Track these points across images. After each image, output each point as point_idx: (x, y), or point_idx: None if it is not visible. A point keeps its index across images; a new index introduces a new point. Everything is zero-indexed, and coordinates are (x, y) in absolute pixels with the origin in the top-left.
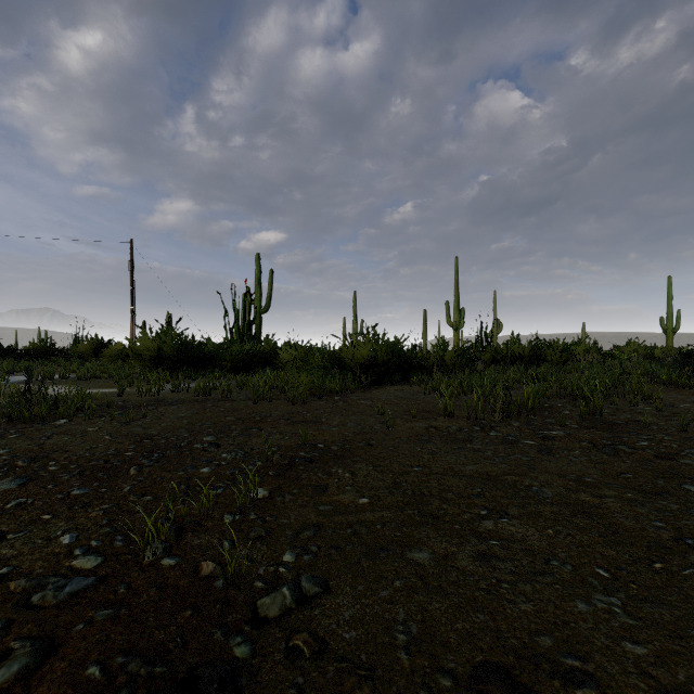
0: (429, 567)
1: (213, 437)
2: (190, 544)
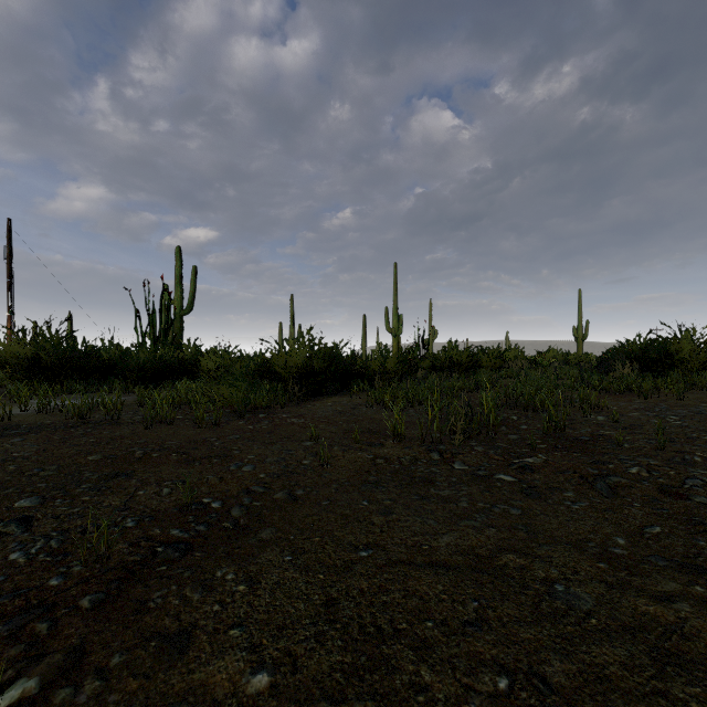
0: None
1: (35, 500)
2: None
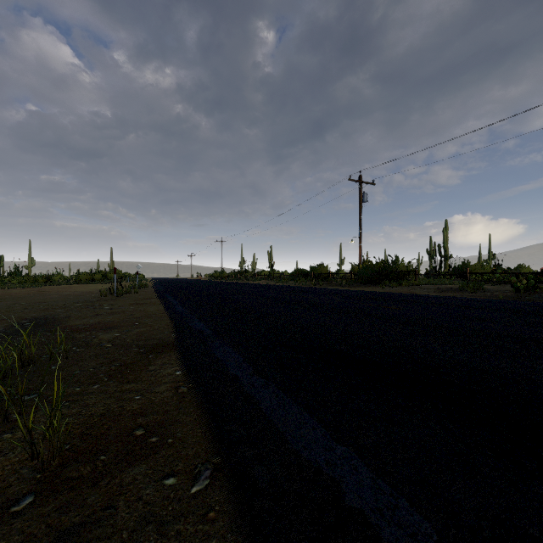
0: None
1: None
2: None
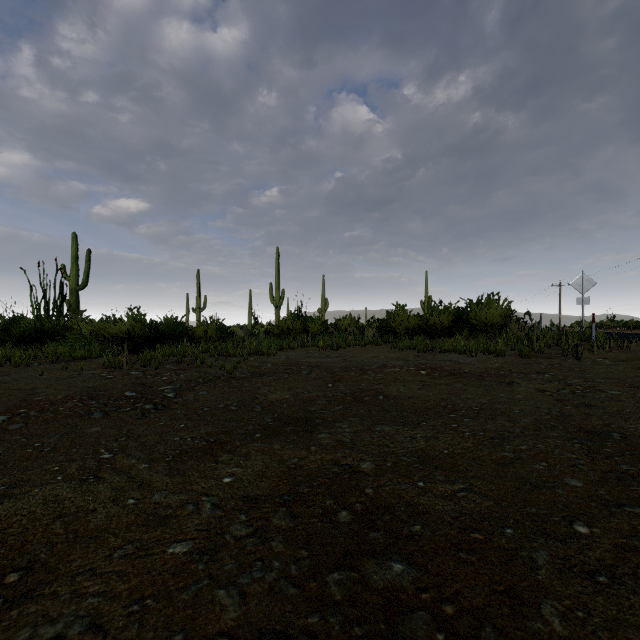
0: None
1: None
2: None
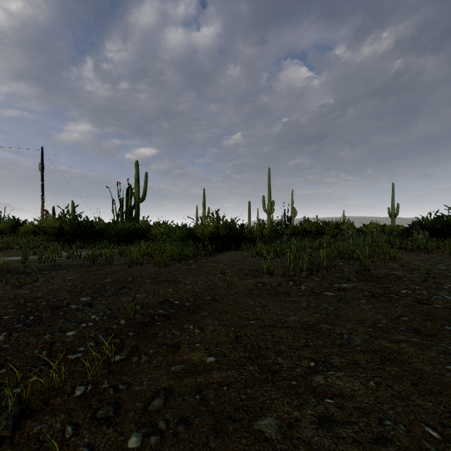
0: (277, 442)
1: (89, 297)
2: (27, 434)
